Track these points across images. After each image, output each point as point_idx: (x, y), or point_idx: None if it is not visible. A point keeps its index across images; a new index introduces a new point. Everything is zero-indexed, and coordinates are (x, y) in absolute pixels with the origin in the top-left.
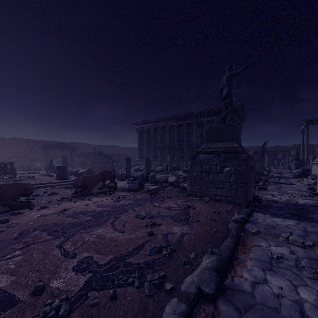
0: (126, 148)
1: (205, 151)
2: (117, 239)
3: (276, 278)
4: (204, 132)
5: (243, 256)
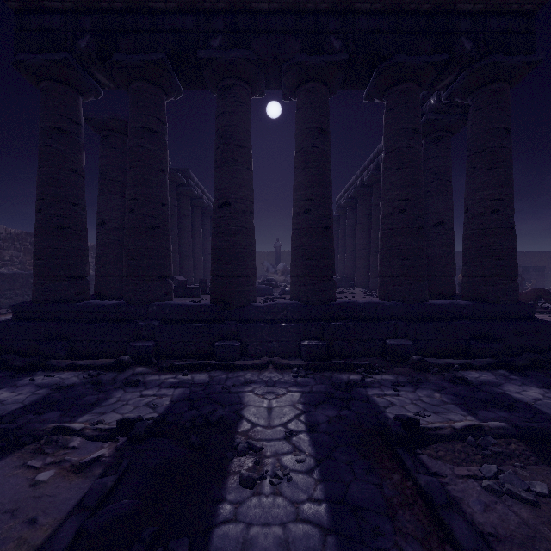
0: (537, 255)
1: None
2: None
3: None
4: None
5: None
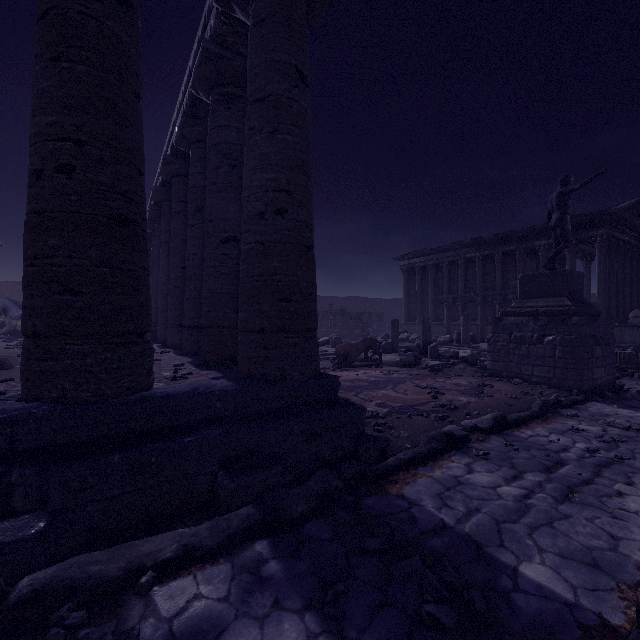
0: (379, 301)
1: (516, 312)
2: (402, 397)
3: (559, 436)
4: (542, 269)
5: (535, 425)
